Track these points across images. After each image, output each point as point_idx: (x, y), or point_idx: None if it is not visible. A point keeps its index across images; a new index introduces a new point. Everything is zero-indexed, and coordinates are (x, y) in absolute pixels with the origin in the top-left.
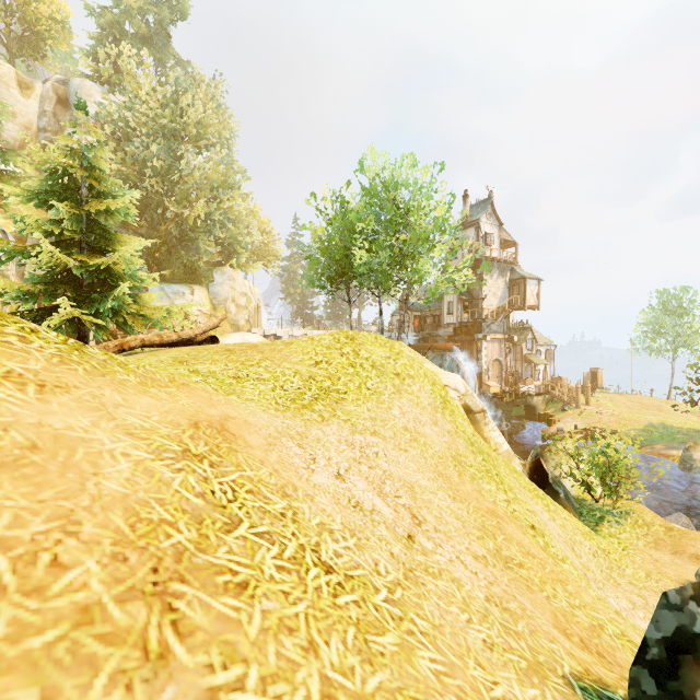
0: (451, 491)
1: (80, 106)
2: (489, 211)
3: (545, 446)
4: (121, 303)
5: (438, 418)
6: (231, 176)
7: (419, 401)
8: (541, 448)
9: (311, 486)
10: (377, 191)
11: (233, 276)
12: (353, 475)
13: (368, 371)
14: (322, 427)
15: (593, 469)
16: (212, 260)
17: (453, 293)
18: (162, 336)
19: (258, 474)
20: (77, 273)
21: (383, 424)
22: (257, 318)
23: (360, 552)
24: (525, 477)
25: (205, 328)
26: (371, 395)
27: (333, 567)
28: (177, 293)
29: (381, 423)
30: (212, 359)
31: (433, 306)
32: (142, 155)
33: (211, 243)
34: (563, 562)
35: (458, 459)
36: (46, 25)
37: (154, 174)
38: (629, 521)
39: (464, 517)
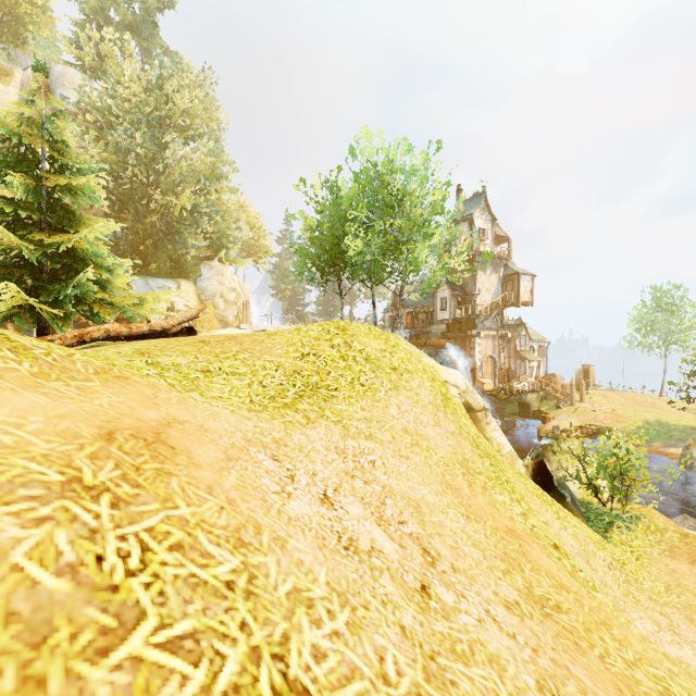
0: (463, 508)
1: (39, 70)
2: (482, 206)
3: (546, 446)
4: (85, 290)
5: (440, 418)
6: (219, 167)
7: (419, 399)
8: (543, 448)
9: (283, 521)
10: (370, 177)
11: (221, 270)
12: (345, 495)
13: (361, 365)
14: (306, 430)
15: (599, 471)
16: (201, 256)
17: (446, 289)
18: (131, 326)
19: (199, 510)
20: (32, 255)
21: (379, 426)
22: (246, 314)
23: (355, 639)
24: (531, 481)
25: (181, 319)
26: (365, 392)
27: (308, 689)
28: (163, 288)
29: (377, 425)
30: (181, 350)
31: (426, 303)
32: (125, 143)
33: (199, 236)
34: (595, 590)
35: (466, 466)
36: (26, 10)
37: (139, 164)
38: (640, 526)
39: (483, 544)
